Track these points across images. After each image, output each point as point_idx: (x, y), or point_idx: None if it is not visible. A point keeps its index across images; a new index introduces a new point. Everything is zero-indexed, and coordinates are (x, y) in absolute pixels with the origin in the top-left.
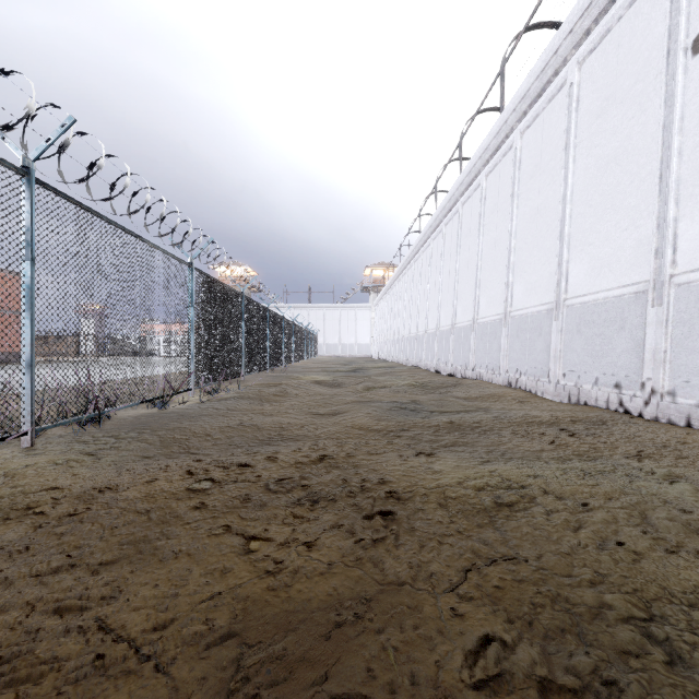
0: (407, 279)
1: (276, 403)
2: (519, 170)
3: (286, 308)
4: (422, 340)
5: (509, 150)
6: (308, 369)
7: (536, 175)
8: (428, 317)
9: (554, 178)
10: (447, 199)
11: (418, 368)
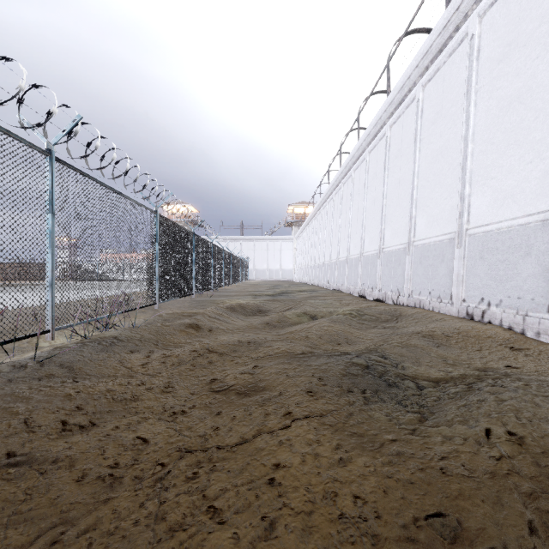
0: (327, 211)
1: (175, 348)
2: (477, 61)
3: (222, 240)
4: (343, 265)
5: (459, 45)
6: (236, 293)
7: (510, 55)
8: (350, 243)
9: (548, 46)
10: (372, 124)
11: (340, 292)
